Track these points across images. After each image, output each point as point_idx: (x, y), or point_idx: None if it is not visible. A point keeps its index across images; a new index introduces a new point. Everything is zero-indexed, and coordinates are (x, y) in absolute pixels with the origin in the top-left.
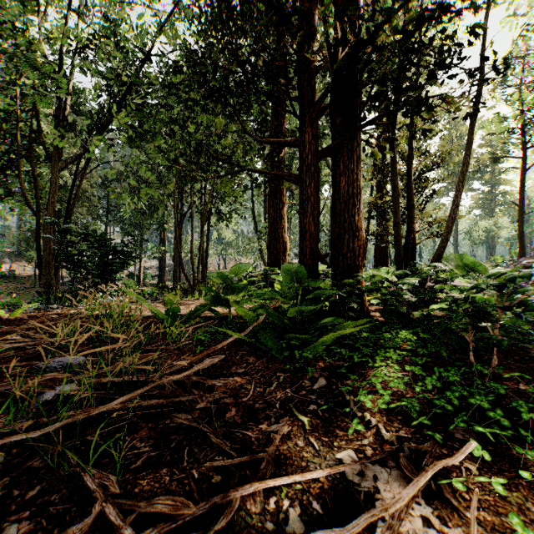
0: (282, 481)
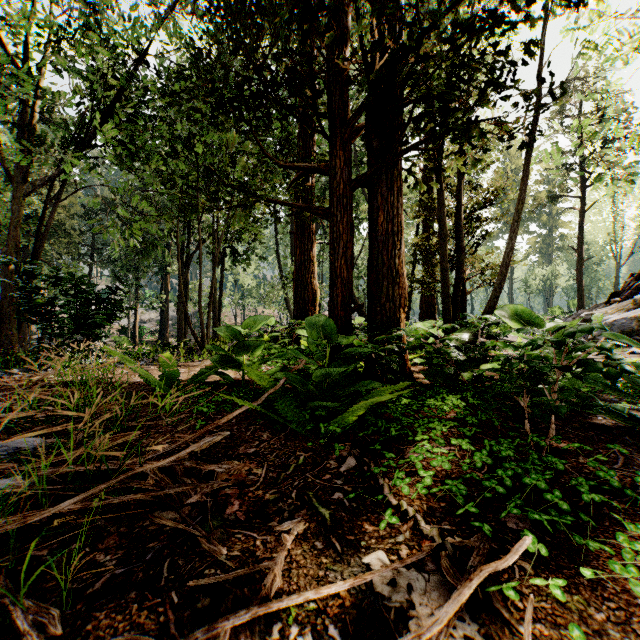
0: (290, 600)
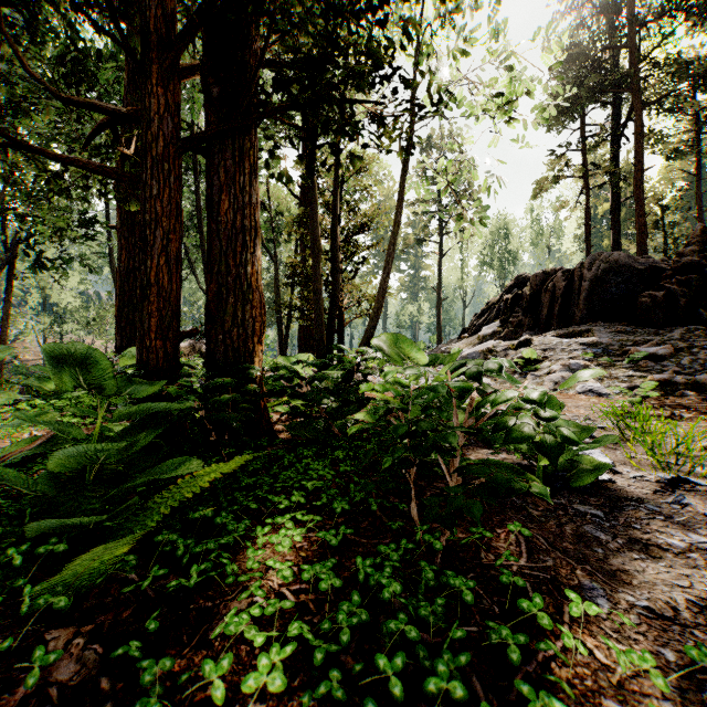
0: None
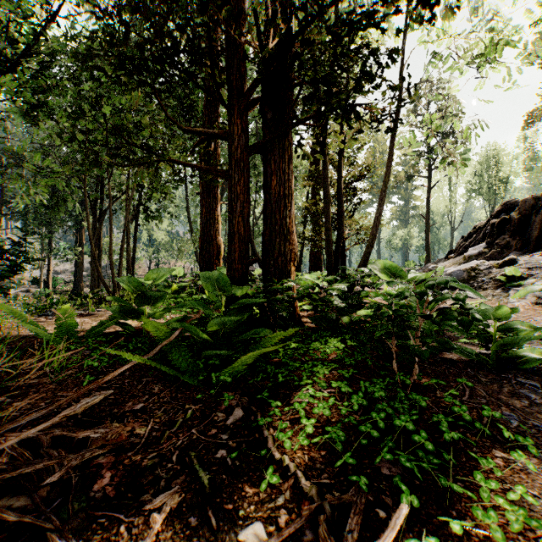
0: None
